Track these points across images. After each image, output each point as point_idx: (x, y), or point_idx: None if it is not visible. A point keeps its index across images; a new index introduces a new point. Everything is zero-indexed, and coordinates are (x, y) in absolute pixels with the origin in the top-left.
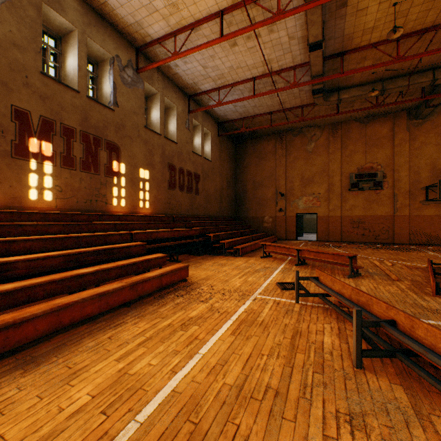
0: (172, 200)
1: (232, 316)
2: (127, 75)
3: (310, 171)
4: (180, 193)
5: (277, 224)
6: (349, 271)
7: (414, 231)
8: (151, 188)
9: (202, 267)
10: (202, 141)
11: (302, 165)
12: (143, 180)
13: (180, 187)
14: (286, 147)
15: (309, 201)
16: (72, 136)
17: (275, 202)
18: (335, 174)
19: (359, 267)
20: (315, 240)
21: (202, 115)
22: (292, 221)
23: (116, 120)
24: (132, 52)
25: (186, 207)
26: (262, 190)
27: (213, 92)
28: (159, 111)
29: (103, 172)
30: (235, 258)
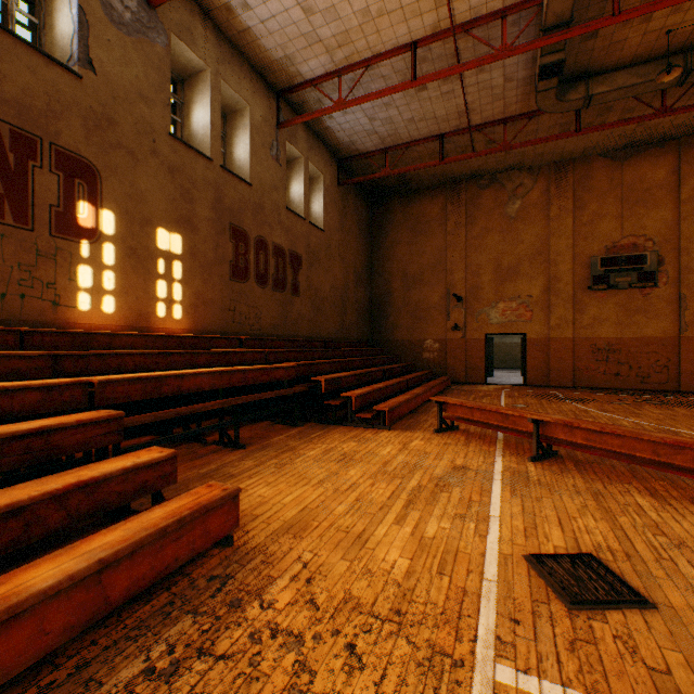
0: (240, 305)
1: None
2: (122, 3)
3: (512, 255)
4: (258, 290)
5: (449, 353)
6: None
7: None
8: (187, 275)
9: (295, 466)
10: (306, 190)
11: (497, 243)
12: (167, 256)
13: (258, 277)
14: (467, 209)
15: (511, 311)
16: None
17: (445, 312)
18: (562, 259)
19: None
20: (521, 385)
21: (306, 138)
22: (478, 348)
23: (88, 102)
24: None
25: (272, 320)
26: (421, 291)
27: (327, 83)
28: (209, 108)
29: (44, 225)
30: (375, 433)
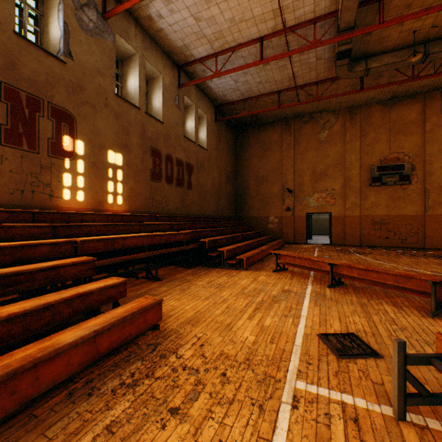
0: (156, 195)
1: None
2: (88, 17)
3: (323, 164)
4: (167, 186)
5: (284, 225)
6: (432, 306)
7: None
8: (125, 178)
9: (191, 290)
10: (196, 125)
11: (314, 157)
12: (113, 167)
13: (167, 178)
14: (295, 135)
15: (322, 198)
16: None
17: (281, 199)
18: (353, 167)
19: None
20: (328, 244)
21: (196, 93)
22: (301, 222)
23: (69, 77)
24: None
25: (175, 205)
26: (267, 186)
27: (209, 61)
28: (138, 77)
29: (44, 150)
30: (238, 272)
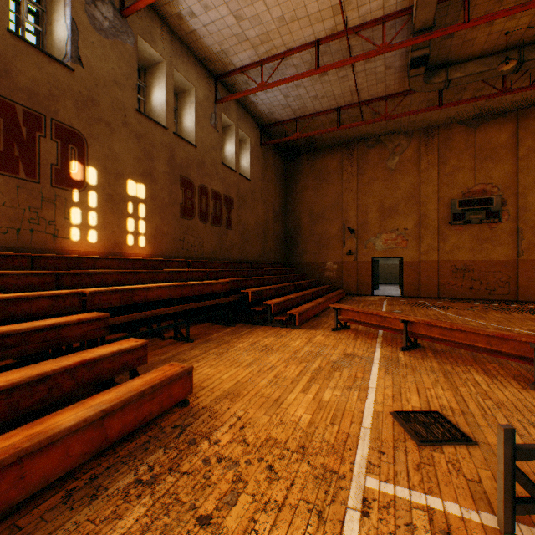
0: (188, 236)
1: None
2: (102, 14)
3: (392, 198)
4: (201, 225)
5: (344, 272)
6: None
7: None
8: (149, 214)
9: (230, 354)
10: (236, 149)
11: (381, 189)
12: (134, 200)
13: (201, 215)
14: (358, 163)
15: (391, 240)
16: None
17: (341, 241)
18: (430, 201)
19: None
20: (399, 296)
21: (236, 110)
22: (366, 268)
23: (78, 88)
24: None
25: (211, 247)
26: (324, 225)
27: (252, 70)
28: (165, 90)
29: (47, 179)
30: (288, 331)
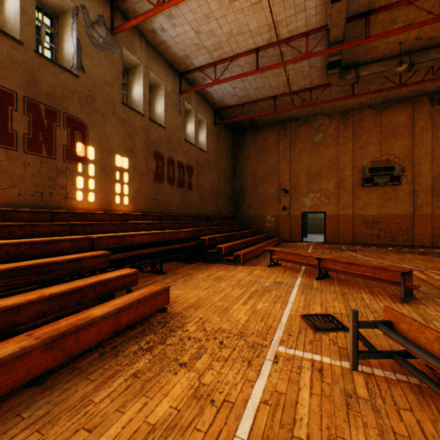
0: (159, 196)
1: (240, 422)
2: (98, 34)
3: (317, 165)
4: (169, 187)
5: (280, 224)
6: (402, 293)
7: (437, 232)
8: (131, 180)
9: (193, 282)
10: (196, 129)
11: (309, 158)
12: (120, 170)
13: (169, 180)
14: (291, 138)
15: (317, 198)
16: (9, 102)
17: (278, 199)
18: (346, 168)
19: (413, 286)
20: (323, 242)
21: (196, 98)
22: (297, 221)
23: (82, 89)
24: (105, 6)
25: (176, 204)
26: (264, 186)
27: (208, 69)
28: (142, 86)
29: (60, 156)
30: (235, 267)
